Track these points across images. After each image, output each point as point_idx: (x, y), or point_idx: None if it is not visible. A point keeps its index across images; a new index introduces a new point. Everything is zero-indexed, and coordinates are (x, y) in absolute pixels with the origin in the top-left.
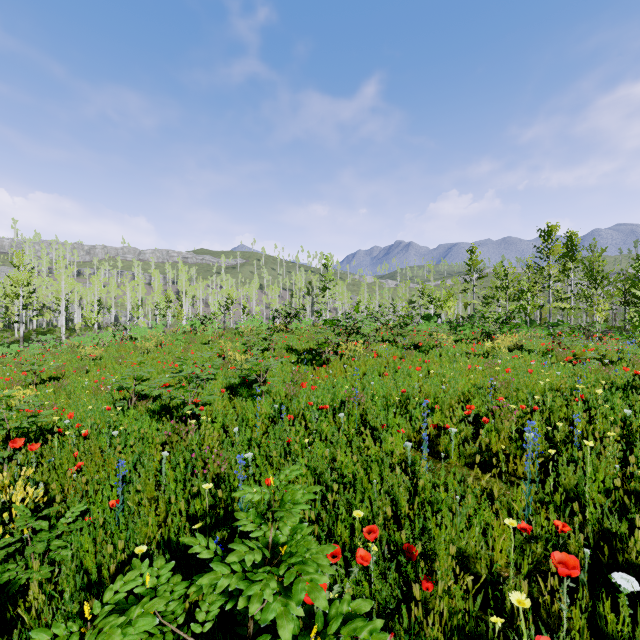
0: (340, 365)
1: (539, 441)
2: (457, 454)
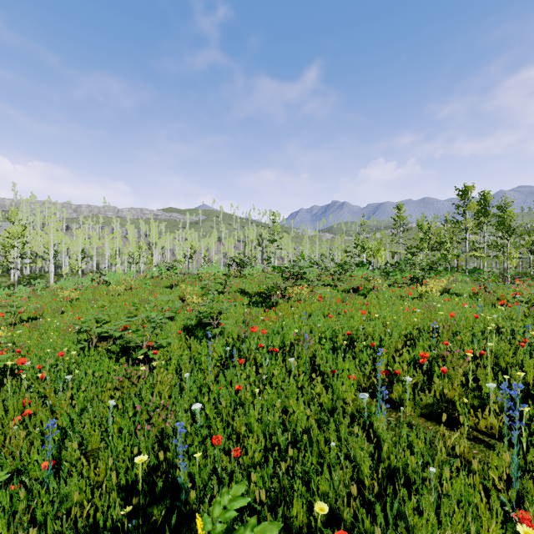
0: (288, 307)
1: (499, 392)
2: (412, 404)
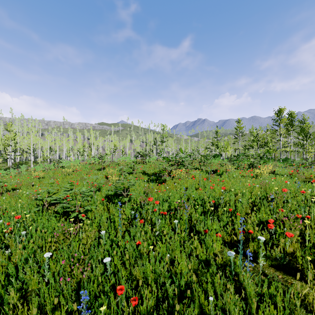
0: (172, 183)
1: None
2: (264, 257)
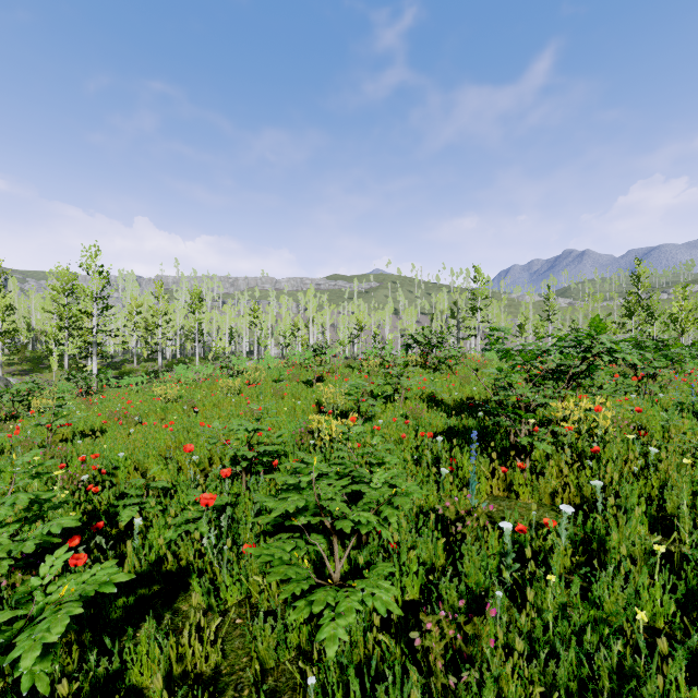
0: (556, 459)
1: None
2: None
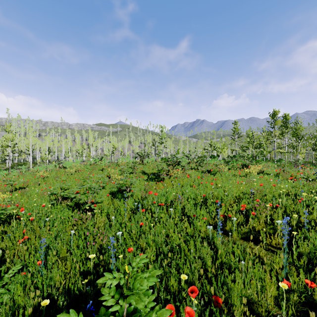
0: (169, 181)
1: (283, 225)
2: (236, 232)
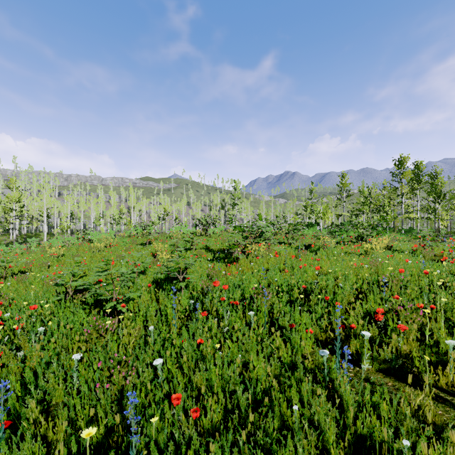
0: (247, 262)
1: None
2: (370, 359)
